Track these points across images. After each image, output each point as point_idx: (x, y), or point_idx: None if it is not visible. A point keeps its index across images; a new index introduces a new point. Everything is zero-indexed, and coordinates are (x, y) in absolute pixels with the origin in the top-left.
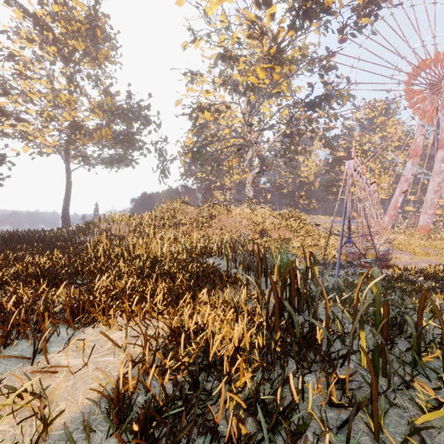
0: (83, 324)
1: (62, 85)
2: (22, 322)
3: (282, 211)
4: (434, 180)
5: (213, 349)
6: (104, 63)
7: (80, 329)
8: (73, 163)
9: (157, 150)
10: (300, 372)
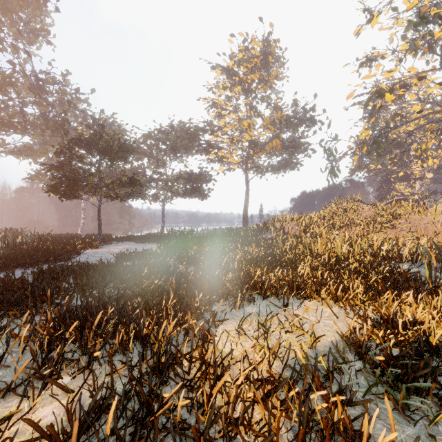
0: (302, 297)
1: (243, 113)
2: (270, 286)
3: None
4: None
5: (436, 336)
6: (274, 83)
7: (300, 300)
8: (250, 173)
9: (326, 150)
10: None
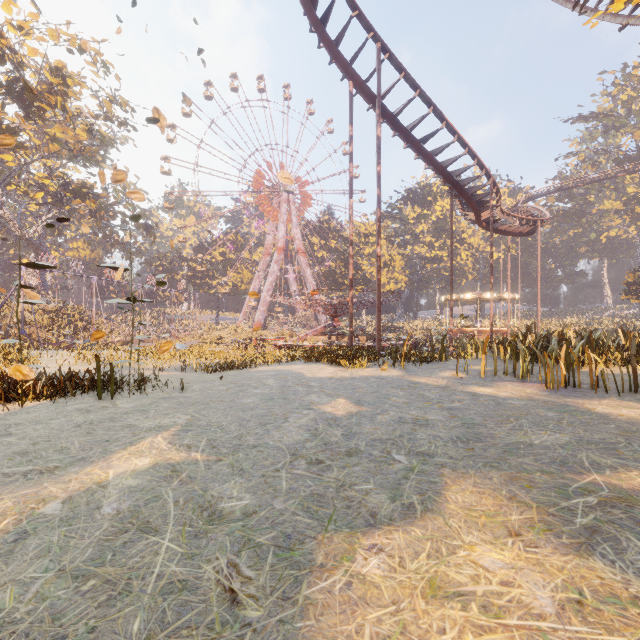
0: None
1: None
2: None
3: (51, 304)
4: (269, 279)
5: None
6: None
7: None
8: None
9: None
10: None
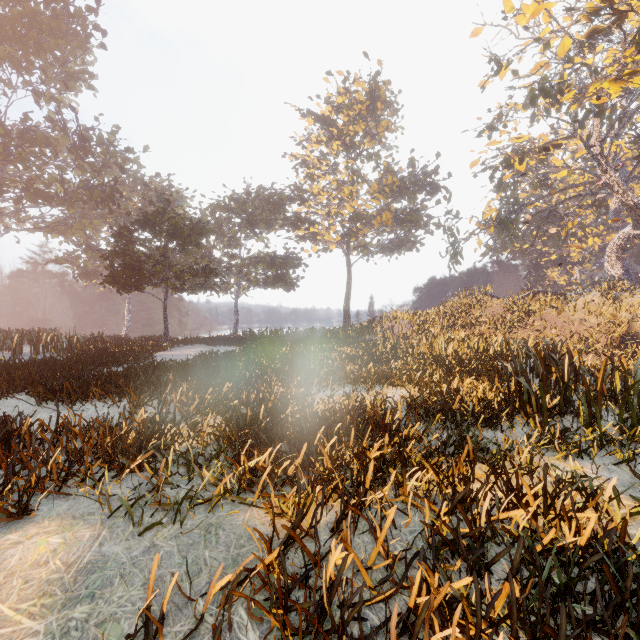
0: (387, 384)
1: (343, 175)
2: (359, 374)
3: None
4: None
5: (460, 392)
6: (384, 136)
7: (386, 386)
8: (353, 255)
9: (446, 230)
10: (510, 407)
